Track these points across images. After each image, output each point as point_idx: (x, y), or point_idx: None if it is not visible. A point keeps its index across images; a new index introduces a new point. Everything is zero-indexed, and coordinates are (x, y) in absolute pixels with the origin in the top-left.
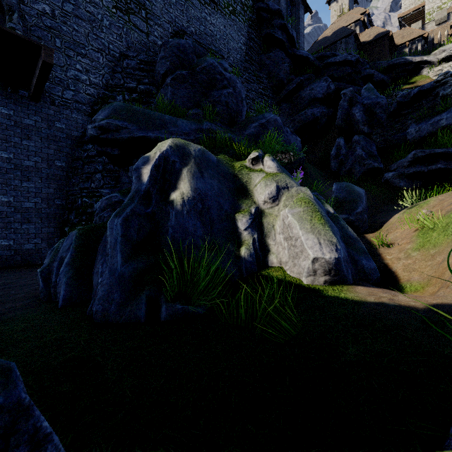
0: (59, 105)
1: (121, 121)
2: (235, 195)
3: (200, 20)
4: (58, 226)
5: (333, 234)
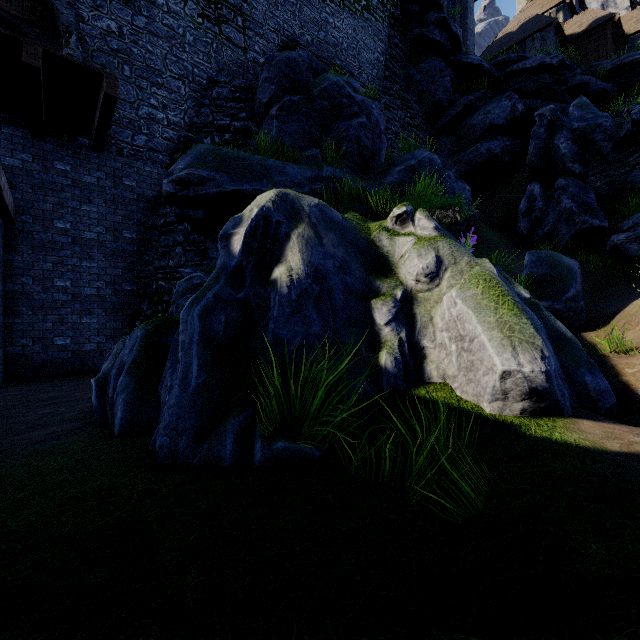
0: (128, 155)
1: (206, 171)
2: (371, 272)
3: (319, 24)
4: (127, 319)
5: (536, 332)
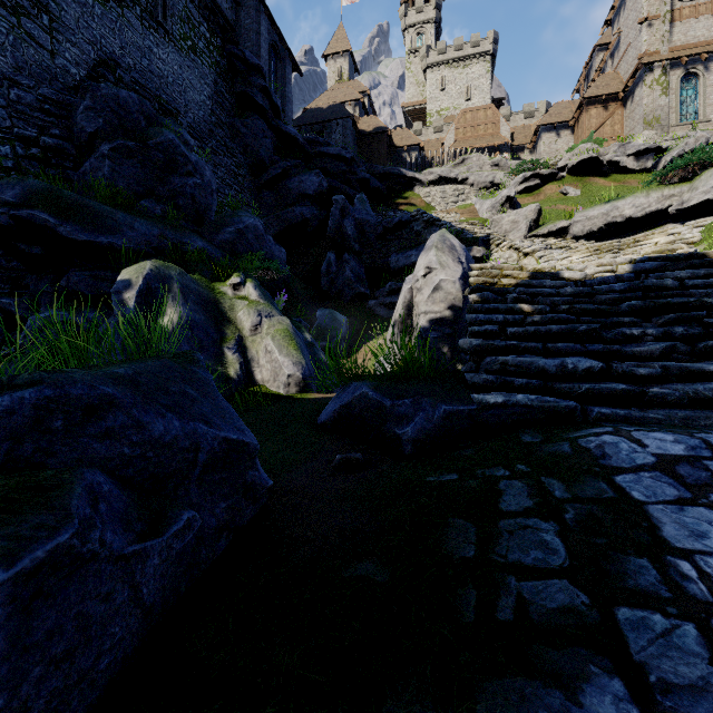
0: None
1: (54, 215)
2: (219, 322)
3: (143, 50)
4: None
5: (303, 358)
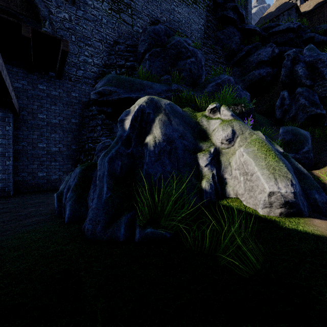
0: (74, 81)
1: (112, 87)
2: (197, 138)
3: (170, 11)
4: (73, 163)
5: (288, 170)
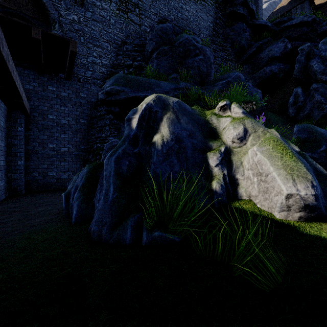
0: (83, 81)
1: (120, 87)
2: (206, 137)
3: (178, 9)
4: (82, 163)
5: (307, 171)
